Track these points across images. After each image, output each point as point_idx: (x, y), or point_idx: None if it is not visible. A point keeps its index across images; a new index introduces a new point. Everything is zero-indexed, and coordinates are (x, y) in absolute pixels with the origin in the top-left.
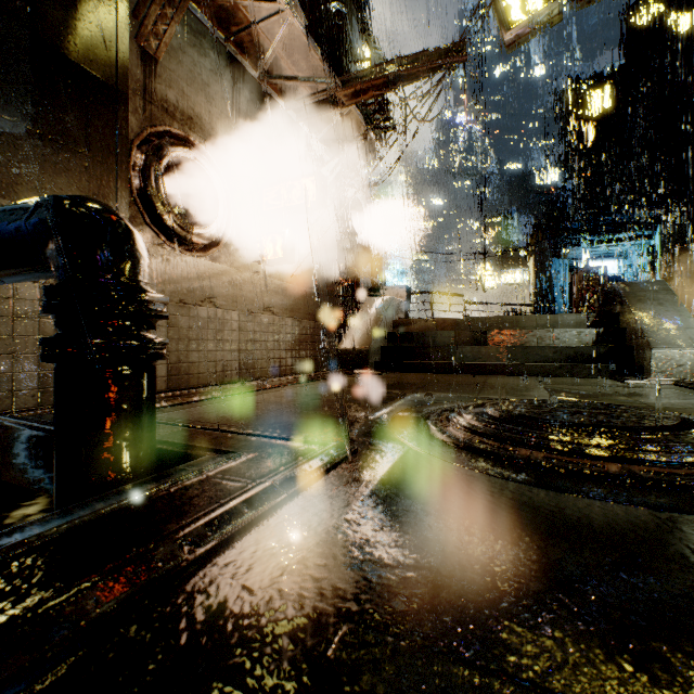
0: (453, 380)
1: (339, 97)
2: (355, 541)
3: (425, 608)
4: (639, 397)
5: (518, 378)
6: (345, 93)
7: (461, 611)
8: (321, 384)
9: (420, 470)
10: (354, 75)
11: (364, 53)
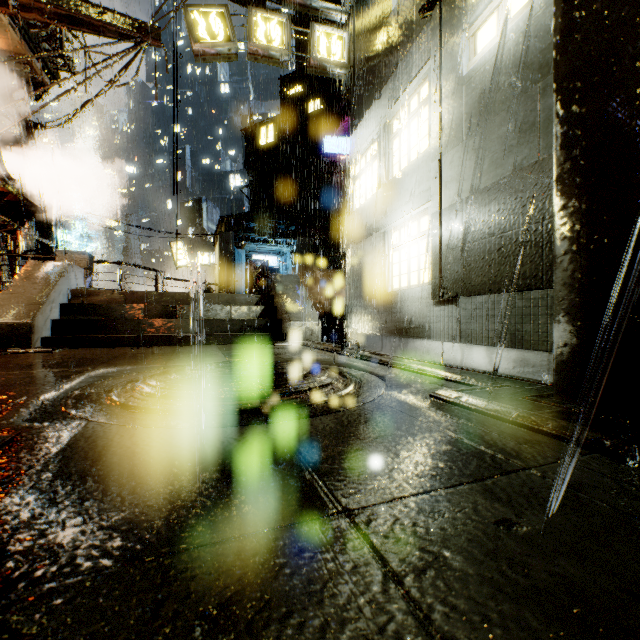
0: (143, 352)
1: None
2: (13, 526)
3: (97, 545)
4: (281, 355)
5: (204, 347)
6: None
7: (132, 532)
8: None
9: (99, 440)
10: None
11: None
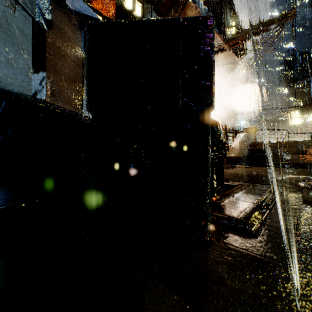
0: (291, 170)
1: (224, 47)
2: None
3: None
4: None
5: None
6: (227, 46)
7: None
8: (229, 170)
9: None
10: (232, 37)
11: (231, 23)
